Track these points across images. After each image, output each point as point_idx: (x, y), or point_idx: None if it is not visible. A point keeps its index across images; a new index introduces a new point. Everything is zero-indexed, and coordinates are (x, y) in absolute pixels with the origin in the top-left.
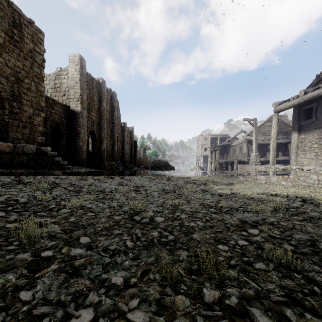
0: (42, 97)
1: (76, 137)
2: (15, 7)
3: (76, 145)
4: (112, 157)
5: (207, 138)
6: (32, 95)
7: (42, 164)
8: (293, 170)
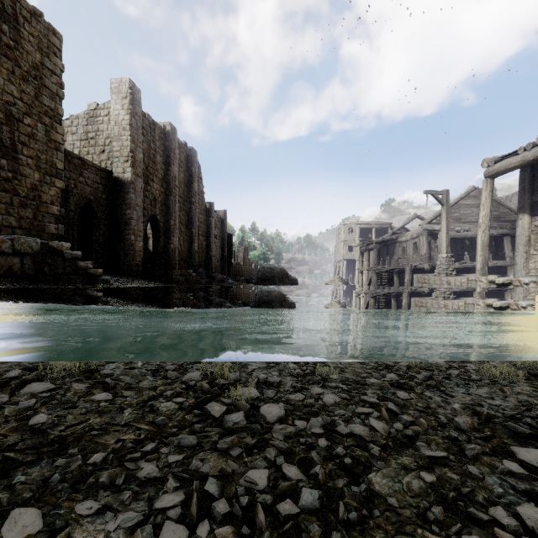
0: (57, 152)
1: (123, 225)
2: None
3: (124, 240)
4: (189, 261)
5: (354, 229)
6: (39, 148)
7: (52, 273)
8: (524, 286)
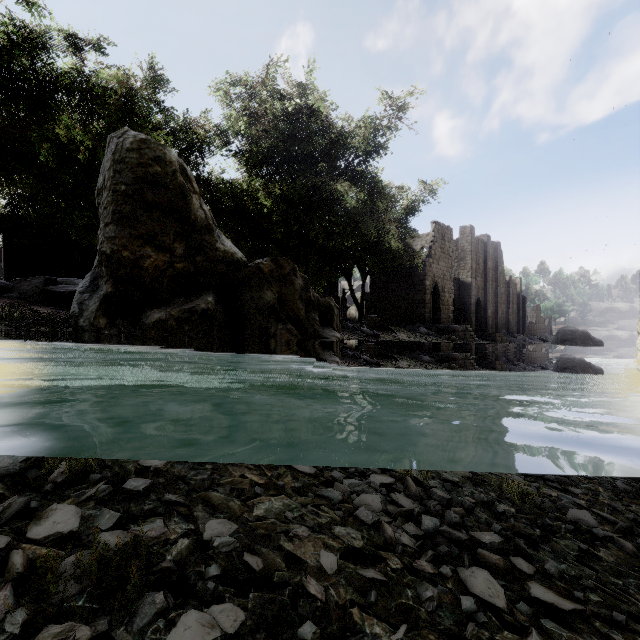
0: (452, 282)
1: (466, 308)
2: (443, 225)
3: (467, 317)
4: (495, 325)
5: None
6: (448, 283)
7: (466, 337)
8: None
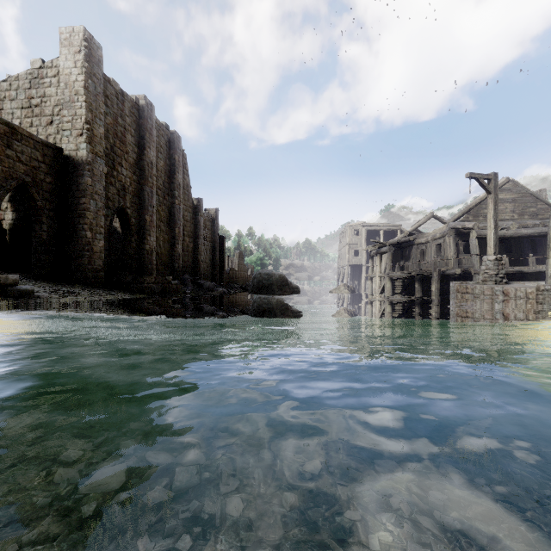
0: None
1: (76, 218)
2: None
3: (77, 238)
4: (171, 266)
5: (360, 231)
6: None
7: None
8: None
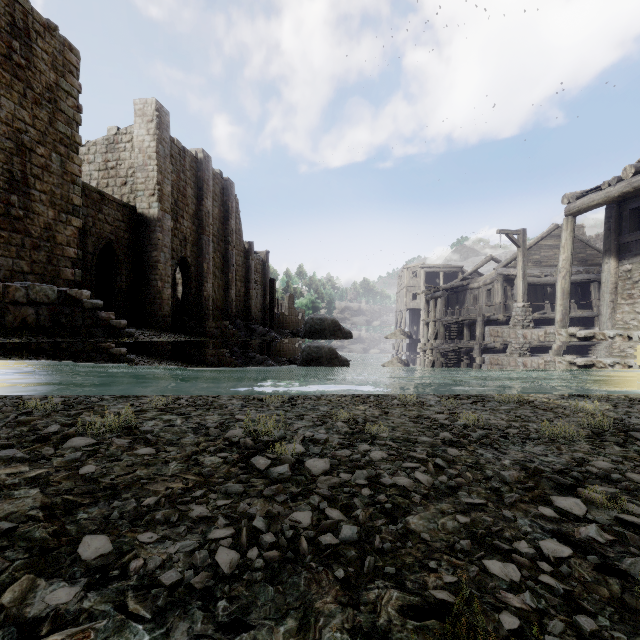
0: (74, 185)
1: (148, 270)
2: None
3: (149, 287)
4: (224, 311)
5: (418, 273)
6: (54, 182)
7: (71, 325)
8: (608, 340)
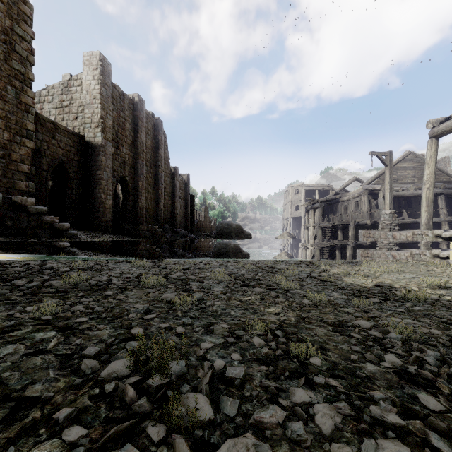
0: (28, 114)
1: (94, 185)
2: None
3: (95, 199)
4: (155, 218)
5: (300, 190)
6: (9, 109)
7: (16, 227)
8: None
